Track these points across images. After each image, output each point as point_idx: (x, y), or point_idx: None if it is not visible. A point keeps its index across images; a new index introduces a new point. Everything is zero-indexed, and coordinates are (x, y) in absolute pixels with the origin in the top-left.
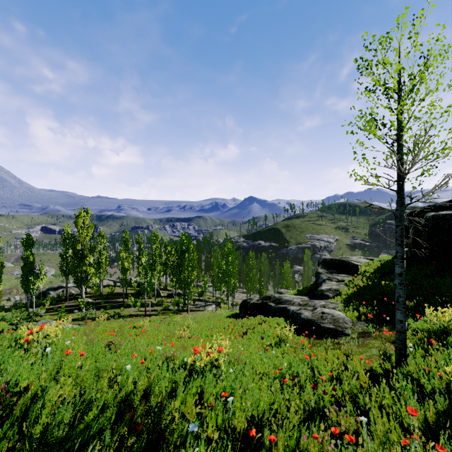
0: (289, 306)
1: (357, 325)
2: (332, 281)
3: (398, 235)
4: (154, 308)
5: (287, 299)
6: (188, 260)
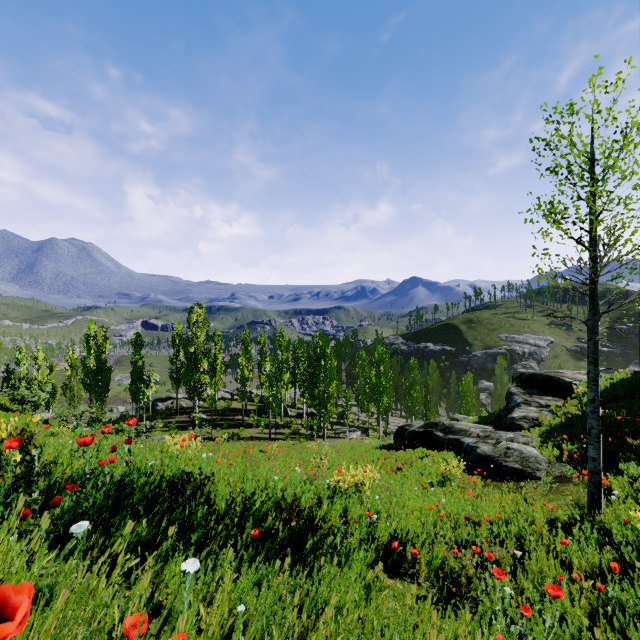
0: (463, 437)
1: (555, 467)
2: (531, 406)
3: (590, 351)
4: (280, 431)
5: (460, 427)
6: (324, 370)
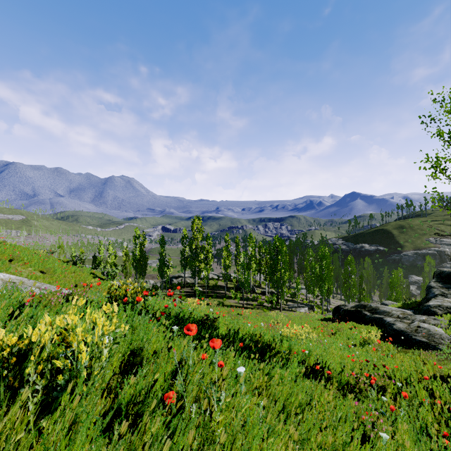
0: (385, 317)
1: None
2: (447, 297)
3: None
4: (250, 303)
5: (384, 310)
6: (280, 262)
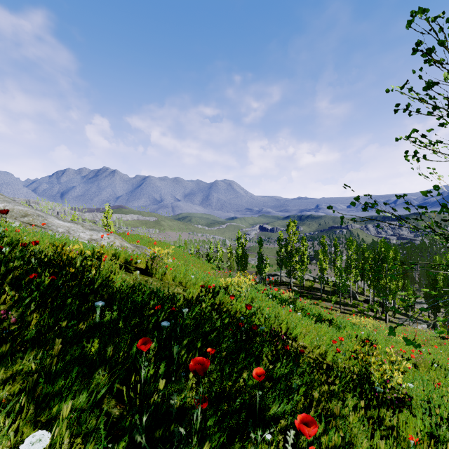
0: None
1: None
2: None
3: None
4: (348, 308)
5: None
6: (385, 269)
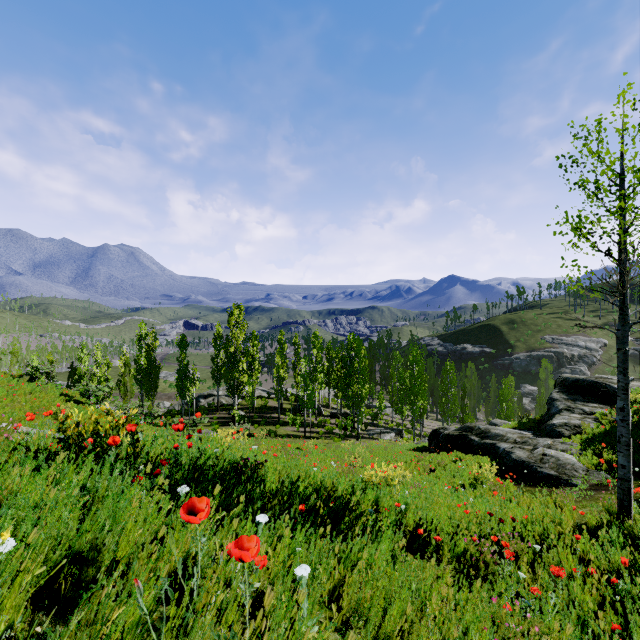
0: (499, 442)
1: (593, 475)
2: (574, 413)
3: (620, 361)
4: (315, 430)
5: (497, 432)
6: (358, 371)
